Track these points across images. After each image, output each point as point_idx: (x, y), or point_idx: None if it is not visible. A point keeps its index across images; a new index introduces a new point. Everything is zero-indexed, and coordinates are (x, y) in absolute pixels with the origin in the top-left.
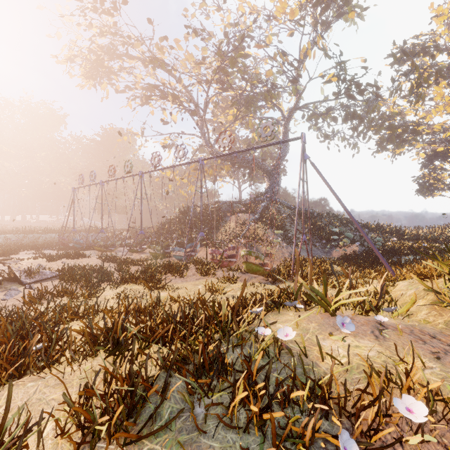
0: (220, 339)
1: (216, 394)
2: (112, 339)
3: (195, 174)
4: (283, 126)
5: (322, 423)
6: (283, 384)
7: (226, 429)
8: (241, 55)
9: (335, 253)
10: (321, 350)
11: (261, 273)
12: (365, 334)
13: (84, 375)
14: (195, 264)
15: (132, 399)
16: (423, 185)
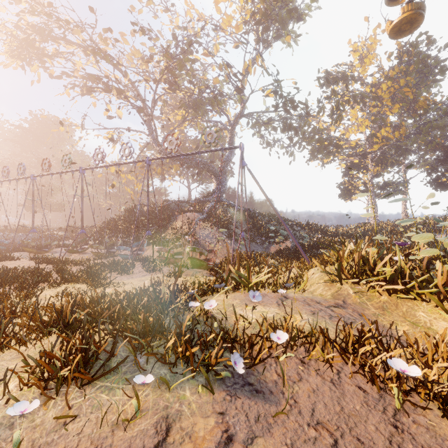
0: (159, 312)
1: (154, 350)
2: (63, 321)
3: (142, 171)
4: (230, 131)
5: (228, 358)
6: (202, 335)
7: (160, 368)
8: (189, 60)
9: (273, 249)
10: (236, 315)
11: (204, 267)
12: (271, 304)
13: (38, 350)
14: (141, 262)
15: (86, 355)
16: (344, 191)
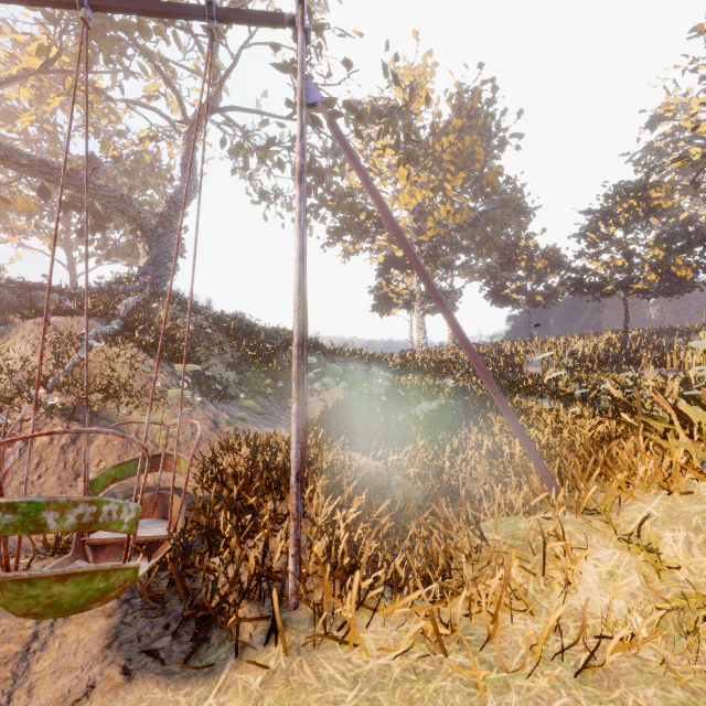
0: None
1: None
2: None
3: None
4: (185, 135)
5: None
6: None
7: None
8: None
9: None
10: None
11: (117, 593)
12: None
13: None
14: None
15: None
16: (381, 300)
